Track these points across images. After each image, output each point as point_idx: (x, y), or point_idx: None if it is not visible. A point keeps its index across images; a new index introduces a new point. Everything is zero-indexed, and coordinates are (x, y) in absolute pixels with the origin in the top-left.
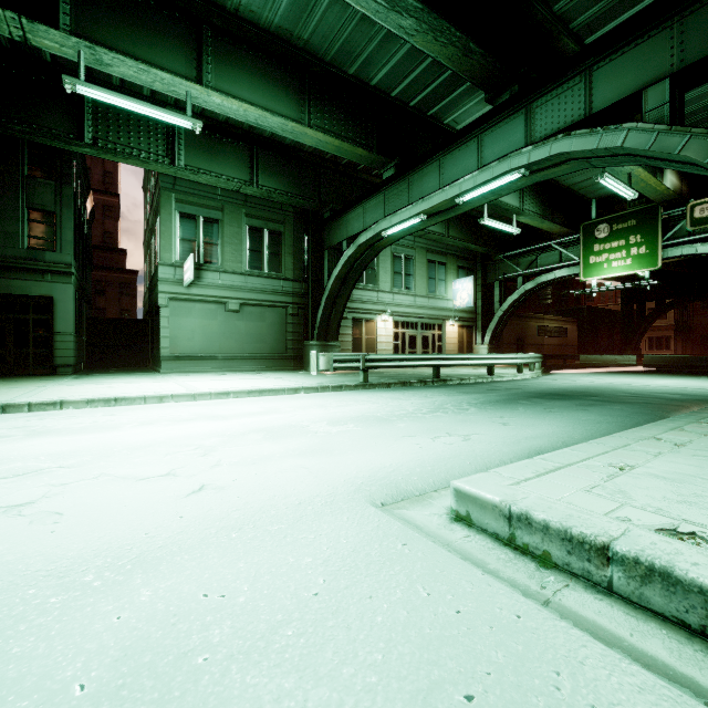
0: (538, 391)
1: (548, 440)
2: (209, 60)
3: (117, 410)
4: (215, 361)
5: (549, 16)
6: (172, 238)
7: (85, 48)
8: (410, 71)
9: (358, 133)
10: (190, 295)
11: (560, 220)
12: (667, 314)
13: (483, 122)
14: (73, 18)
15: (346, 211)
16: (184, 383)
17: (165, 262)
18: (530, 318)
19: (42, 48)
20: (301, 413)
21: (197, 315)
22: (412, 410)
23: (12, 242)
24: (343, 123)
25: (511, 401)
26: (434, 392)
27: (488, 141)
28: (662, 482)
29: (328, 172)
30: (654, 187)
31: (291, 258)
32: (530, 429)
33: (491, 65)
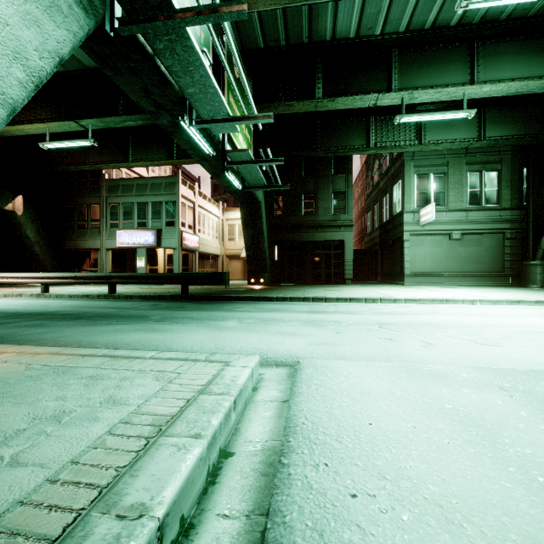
0: None
1: None
2: (479, 63)
3: (466, 307)
4: (441, 277)
5: None
6: (411, 193)
7: (406, 95)
8: None
9: None
10: (424, 231)
11: None
12: None
13: None
14: (398, 81)
15: None
16: (454, 292)
17: (407, 211)
18: None
19: (381, 105)
20: None
21: (427, 245)
22: None
23: (327, 212)
24: None
25: None
26: None
27: None
28: None
29: None
30: None
31: (508, 190)
32: None
33: None
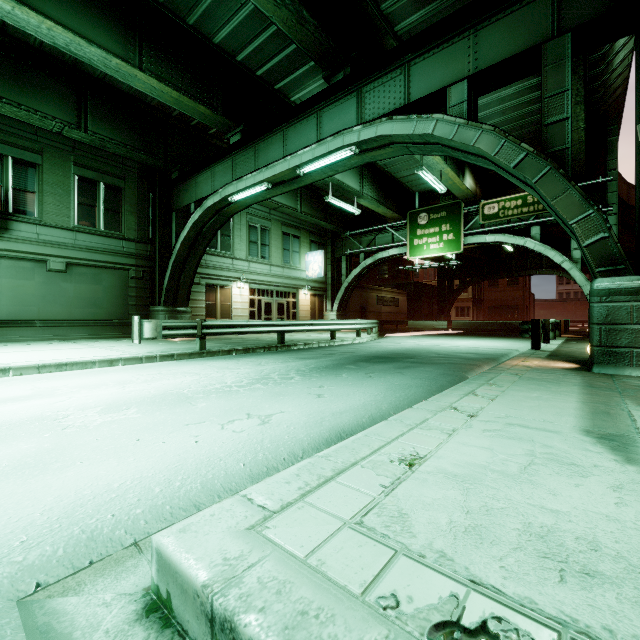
0: (368, 354)
1: (354, 415)
2: None
3: None
4: (30, 328)
5: (377, 13)
6: None
7: None
8: (254, 37)
9: (201, 90)
10: None
11: (392, 207)
12: (468, 290)
13: (322, 99)
14: None
15: (195, 174)
16: None
17: None
18: (371, 289)
19: None
20: (81, 395)
21: (4, 274)
22: (229, 383)
23: None
24: (183, 75)
25: (340, 366)
26: (271, 358)
27: (326, 118)
28: (451, 486)
29: (175, 130)
30: (458, 186)
31: (134, 217)
32: (342, 401)
33: (325, 41)
